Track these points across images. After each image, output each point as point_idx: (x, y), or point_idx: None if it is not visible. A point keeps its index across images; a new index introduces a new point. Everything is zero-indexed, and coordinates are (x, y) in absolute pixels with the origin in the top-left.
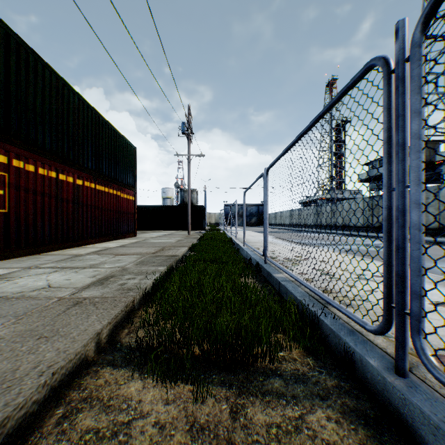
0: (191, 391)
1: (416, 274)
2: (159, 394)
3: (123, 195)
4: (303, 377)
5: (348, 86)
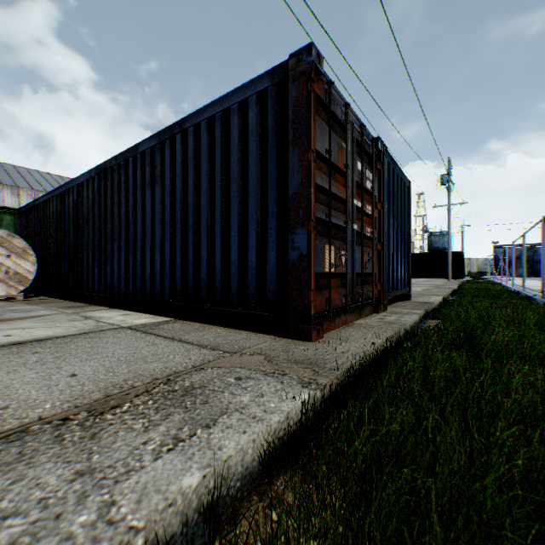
0: None
1: (542, 274)
2: None
3: None
4: None
5: (537, 222)
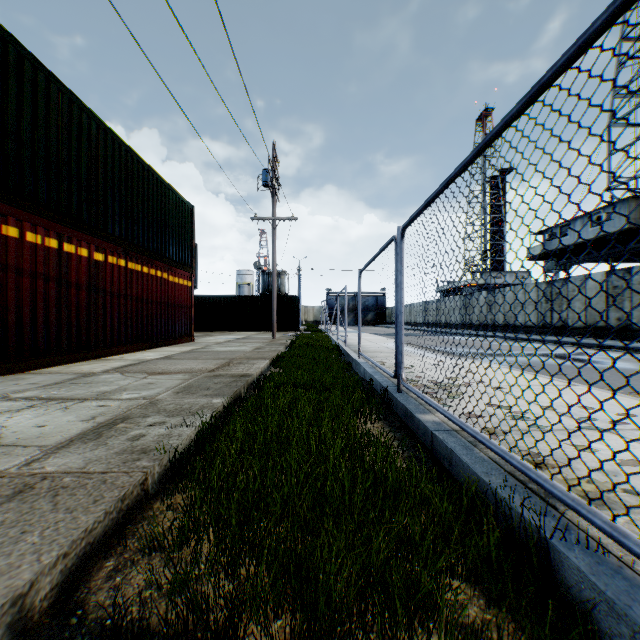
0: None
1: None
2: None
3: (172, 278)
4: None
5: None
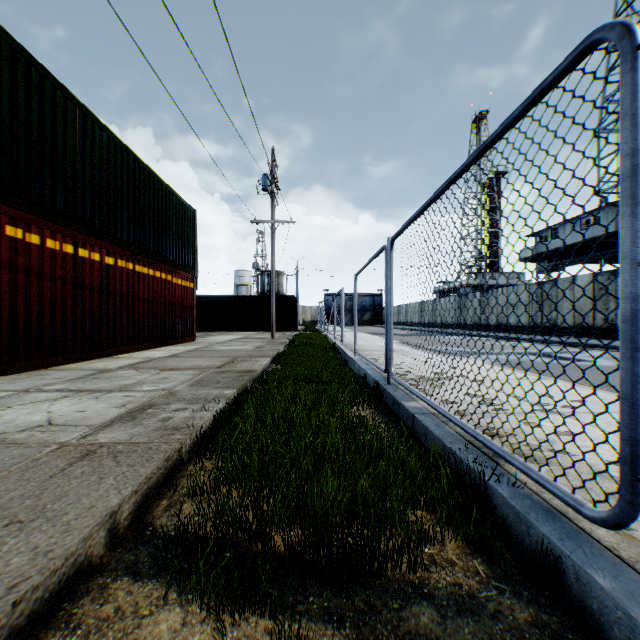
0: (270, 631)
1: None
2: (211, 639)
3: (176, 280)
4: (471, 602)
5: (542, 87)
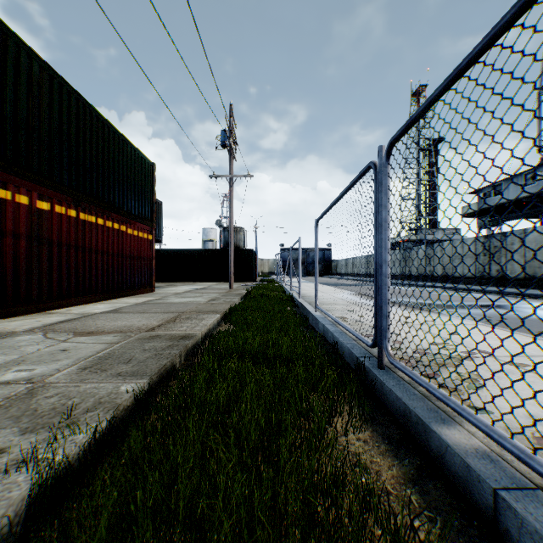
0: None
1: None
2: None
3: (131, 230)
4: None
5: None
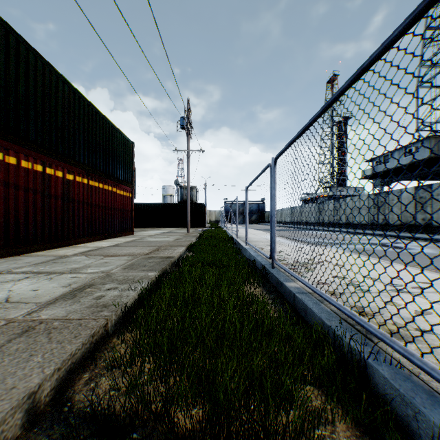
0: None
1: None
2: None
3: (119, 191)
4: None
5: (427, 1)
